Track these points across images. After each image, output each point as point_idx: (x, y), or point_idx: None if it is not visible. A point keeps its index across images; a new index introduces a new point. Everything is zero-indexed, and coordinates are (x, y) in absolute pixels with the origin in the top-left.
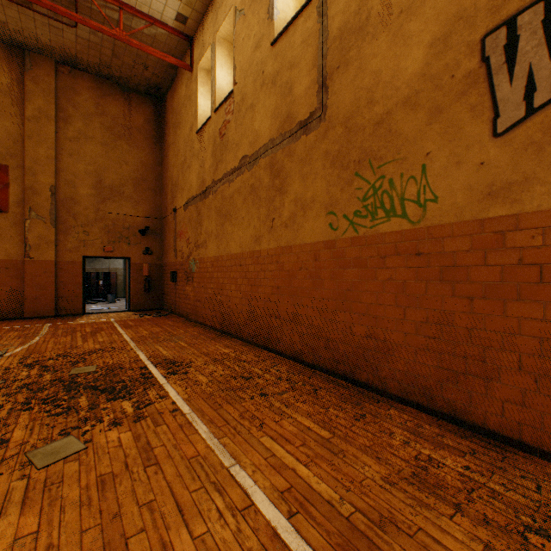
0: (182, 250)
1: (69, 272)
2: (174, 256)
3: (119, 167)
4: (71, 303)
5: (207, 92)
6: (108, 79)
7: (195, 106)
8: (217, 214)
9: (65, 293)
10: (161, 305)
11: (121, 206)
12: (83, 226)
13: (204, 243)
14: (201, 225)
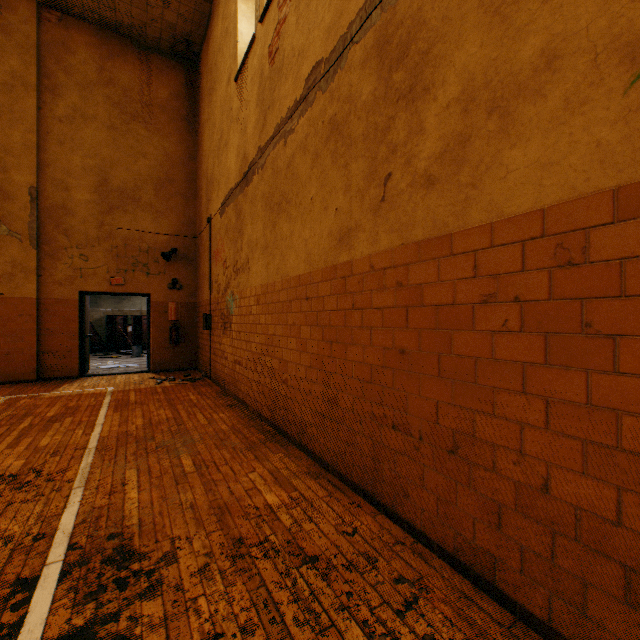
0: (217, 279)
1: (58, 315)
2: (209, 291)
3: (133, 161)
4: (62, 361)
5: (254, 13)
6: (116, 32)
7: (234, 37)
8: (265, 207)
9: (53, 345)
10: (195, 363)
11: (136, 218)
12: (79, 248)
13: (245, 263)
14: (241, 235)
